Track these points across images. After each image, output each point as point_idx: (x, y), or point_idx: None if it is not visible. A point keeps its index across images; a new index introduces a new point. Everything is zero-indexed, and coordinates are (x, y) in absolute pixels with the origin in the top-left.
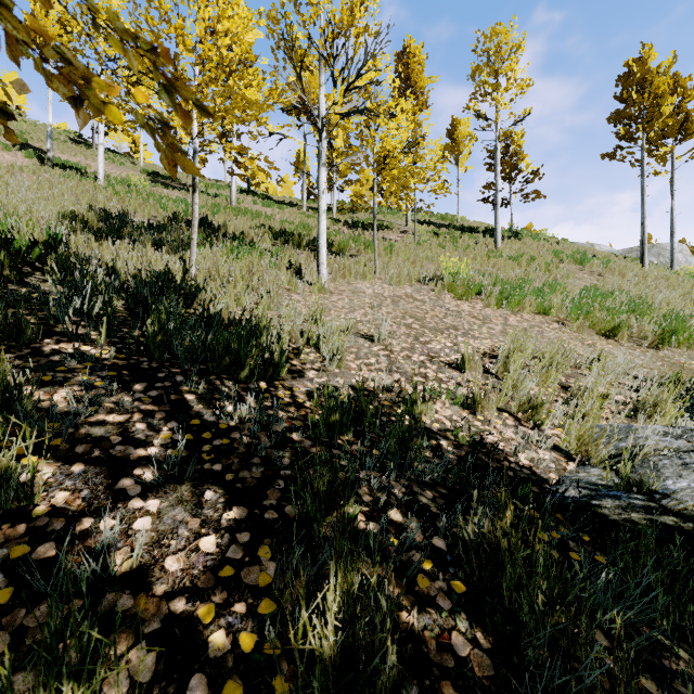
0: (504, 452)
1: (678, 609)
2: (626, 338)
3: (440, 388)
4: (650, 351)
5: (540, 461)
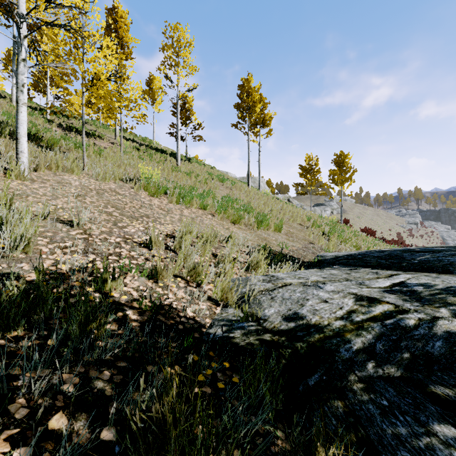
0: (177, 310)
1: (275, 400)
2: (243, 225)
3: (130, 265)
4: (253, 232)
5: (200, 311)
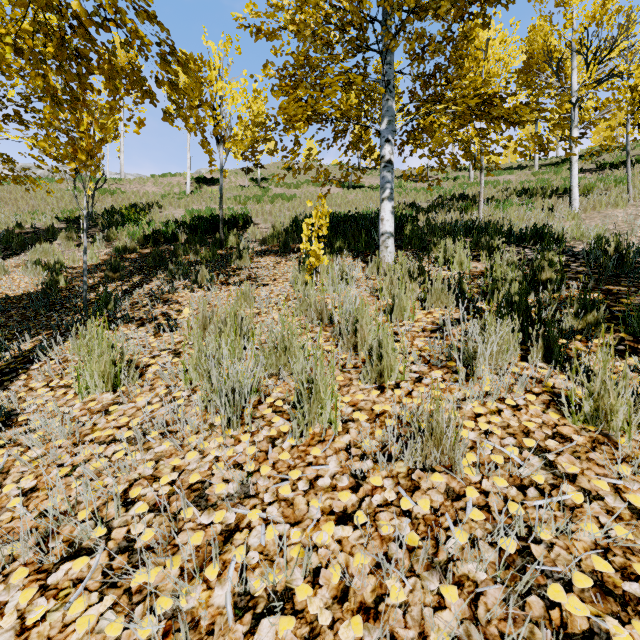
0: None
1: None
2: None
3: None
4: None
5: None
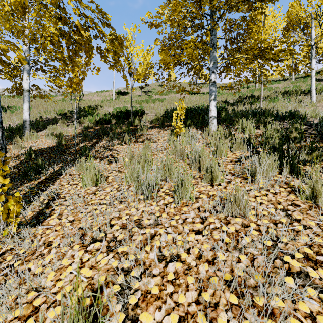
0: None
1: None
2: None
3: None
4: None
5: None
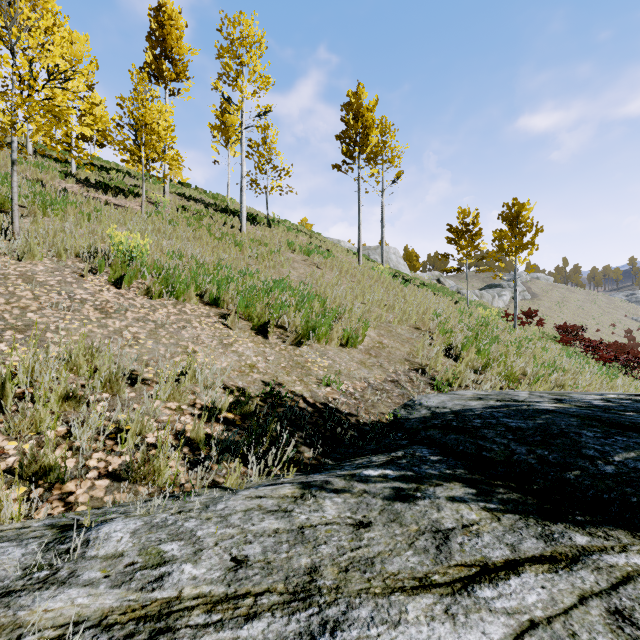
0: None
1: None
2: (279, 334)
3: None
4: (288, 349)
5: None
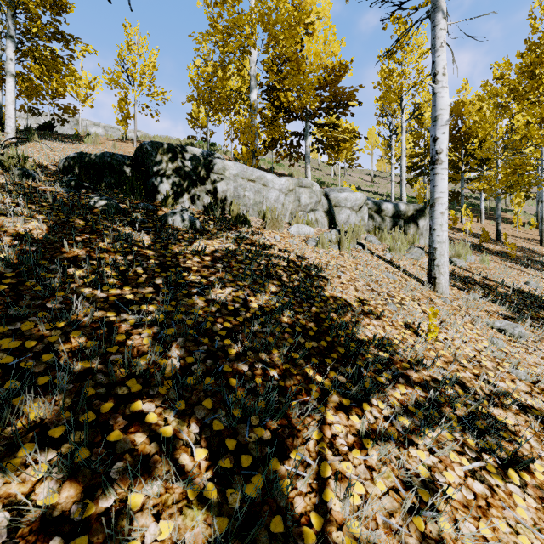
0: None
1: None
2: None
3: None
4: None
5: None
